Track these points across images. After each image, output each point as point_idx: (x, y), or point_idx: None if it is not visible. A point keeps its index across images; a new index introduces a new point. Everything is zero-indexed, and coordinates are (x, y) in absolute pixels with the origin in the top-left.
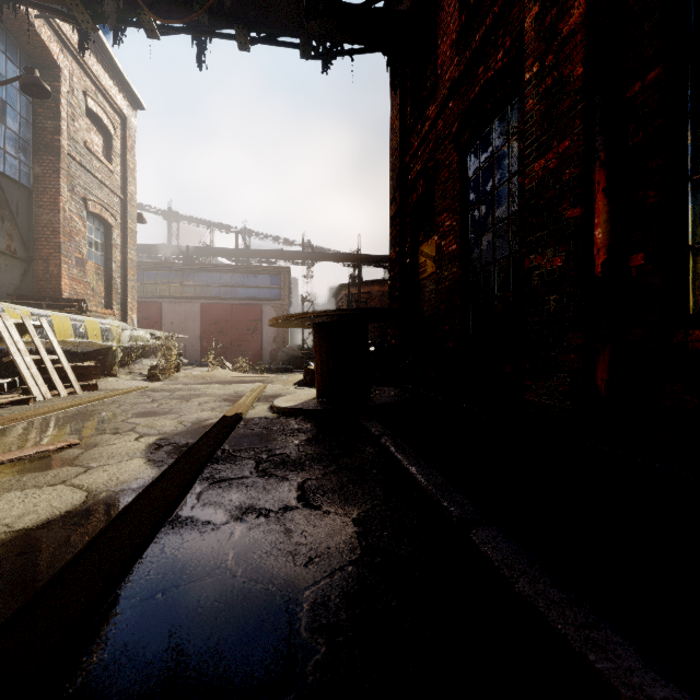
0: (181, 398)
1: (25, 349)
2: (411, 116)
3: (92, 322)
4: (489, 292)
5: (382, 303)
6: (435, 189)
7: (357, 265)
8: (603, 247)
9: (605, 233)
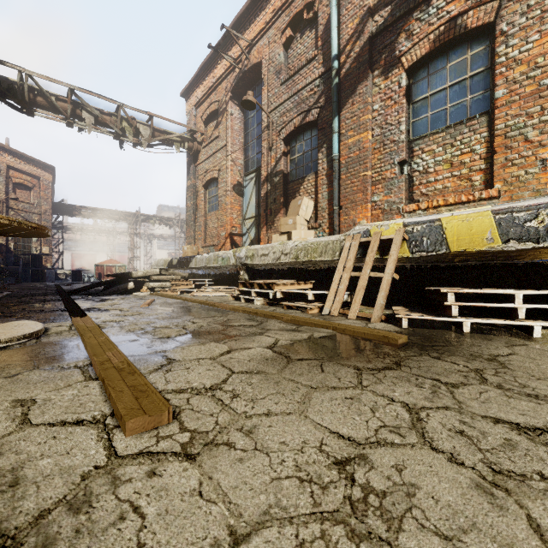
0: (218, 333)
1: (351, 266)
2: None
3: None
4: None
5: None
6: None
7: None
8: None
9: None
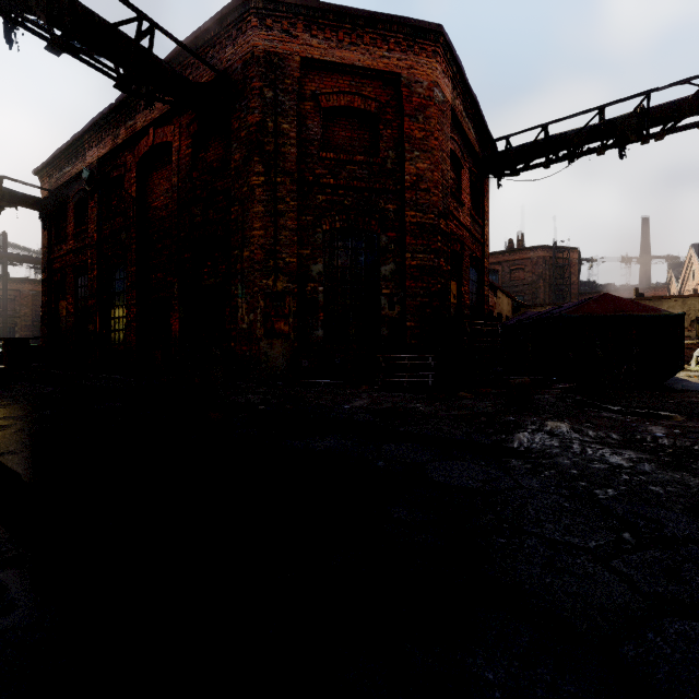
0: None
1: None
2: (56, 236)
3: None
4: (85, 330)
5: (36, 303)
6: (66, 283)
7: (2, 262)
8: (99, 328)
9: (99, 325)
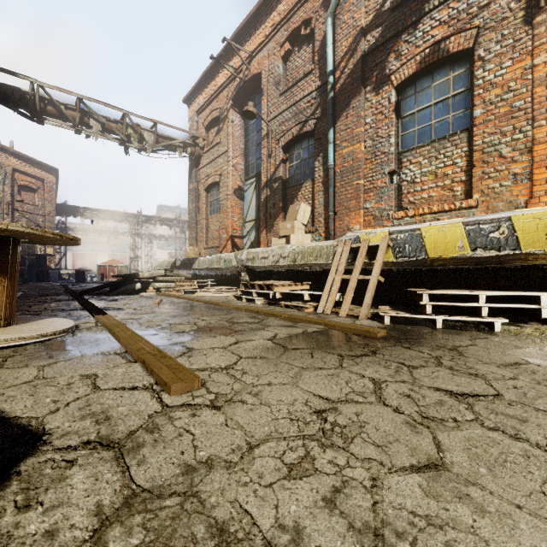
0: (225, 328)
1: (343, 269)
2: None
3: (545, 214)
4: None
5: None
6: None
7: None
8: None
9: None
